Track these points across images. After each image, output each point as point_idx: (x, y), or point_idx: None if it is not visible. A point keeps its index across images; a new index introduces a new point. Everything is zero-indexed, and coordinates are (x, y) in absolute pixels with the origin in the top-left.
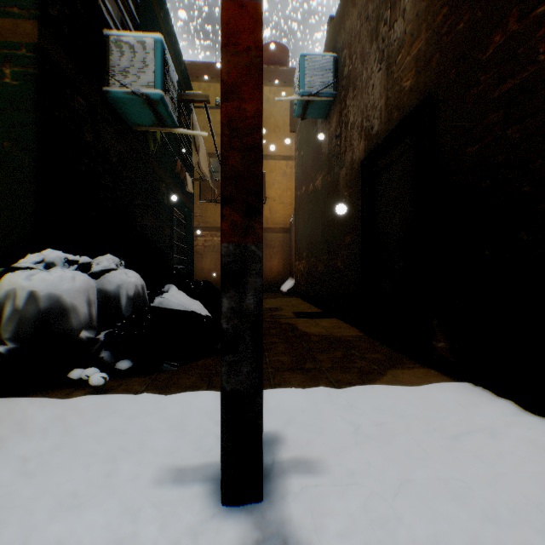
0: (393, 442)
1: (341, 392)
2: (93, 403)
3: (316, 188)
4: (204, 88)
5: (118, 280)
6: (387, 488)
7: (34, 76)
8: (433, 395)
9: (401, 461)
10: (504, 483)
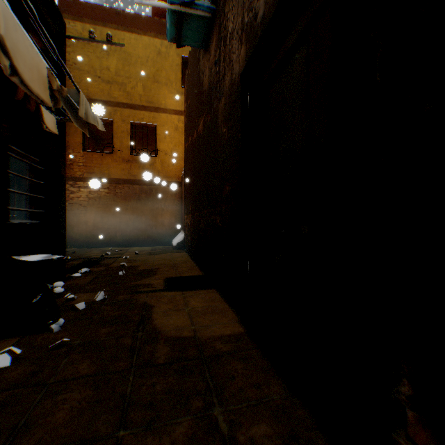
0: None
1: None
2: None
3: (198, 134)
4: (89, 31)
5: None
6: None
7: None
8: None
9: None
10: None
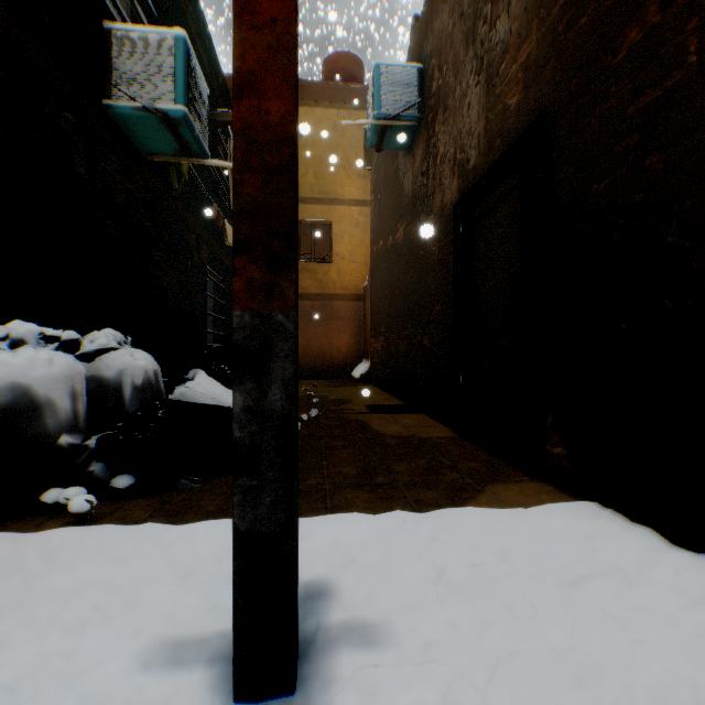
0: (490, 593)
1: (422, 517)
2: (70, 539)
3: (397, 242)
4: None
5: (121, 364)
6: (479, 667)
7: None
8: (547, 521)
9: (500, 624)
10: (645, 655)
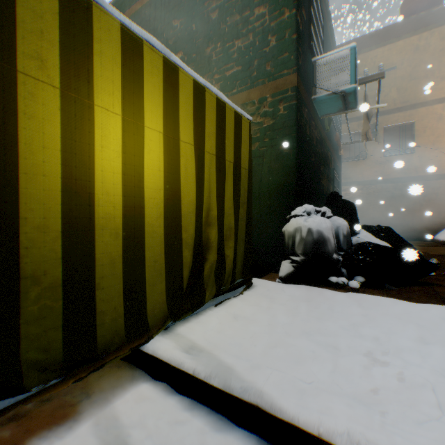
0: None
1: None
2: (362, 297)
3: None
4: None
5: (336, 223)
6: None
7: (294, 105)
8: None
9: None
10: None
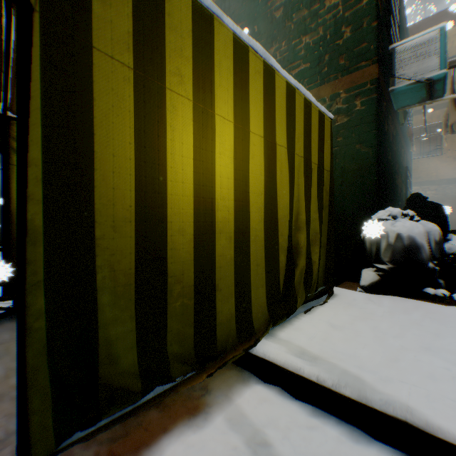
0: None
1: None
2: None
3: None
4: None
5: (425, 228)
6: None
7: (373, 99)
8: None
9: None
10: None
